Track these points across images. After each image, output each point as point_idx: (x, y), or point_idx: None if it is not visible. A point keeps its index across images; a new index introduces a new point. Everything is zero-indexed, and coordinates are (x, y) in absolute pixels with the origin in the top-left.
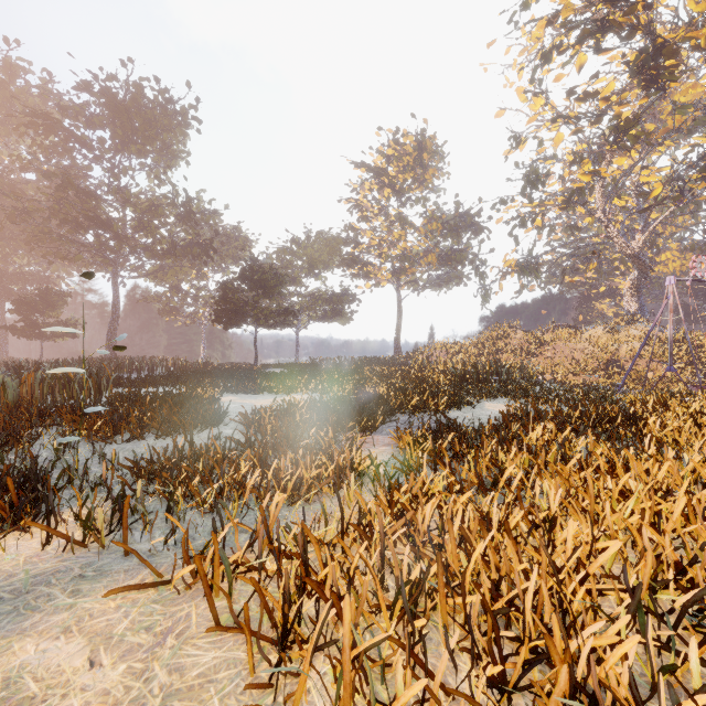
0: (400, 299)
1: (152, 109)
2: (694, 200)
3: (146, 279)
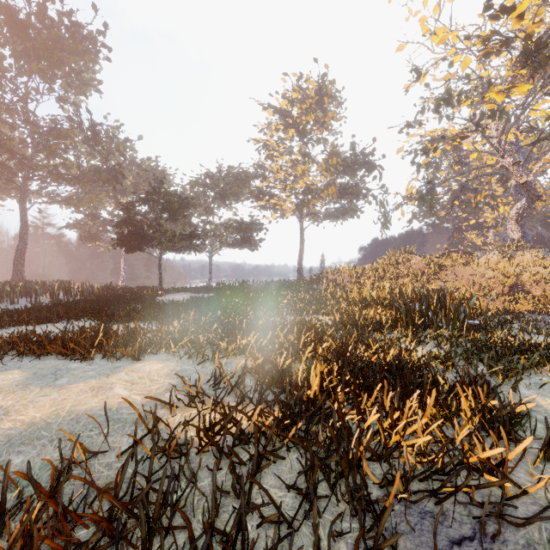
0: (303, 228)
1: (58, 32)
2: None
3: (61, 206)
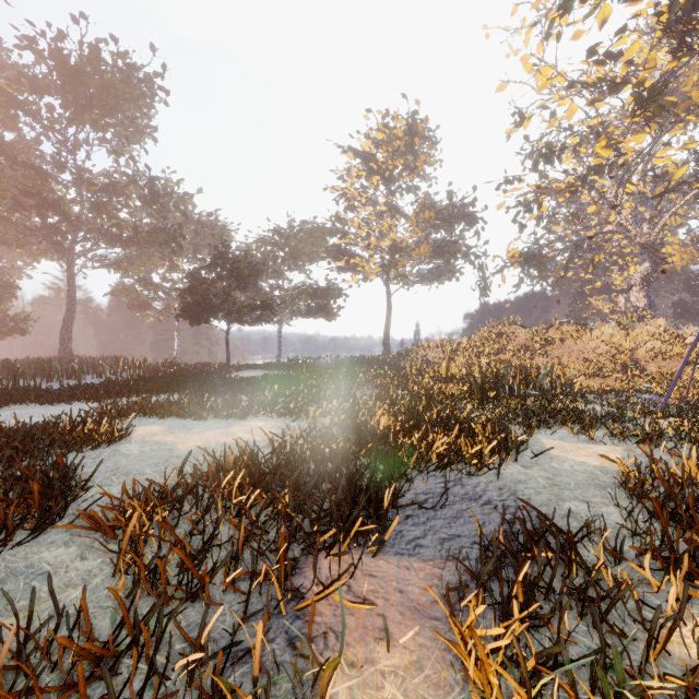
0: (390, 294)
1: (111, 75)
2: None
3: (110, 270)
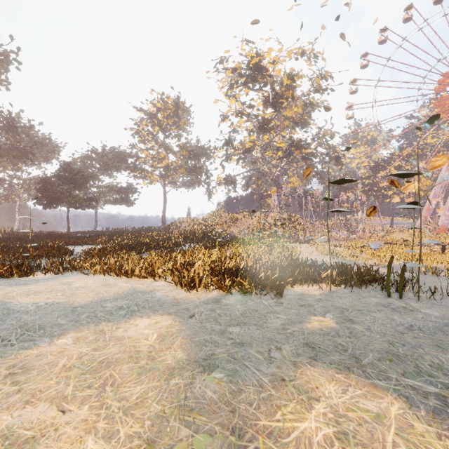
0: (166, 192)
1: None
2: (294, 158)
3: None
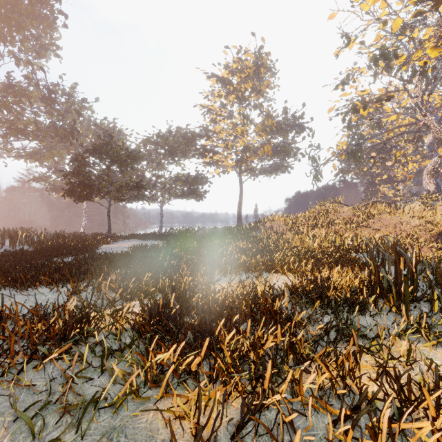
0: (242, 182)
1: None
2: None
3: (26, 160)
